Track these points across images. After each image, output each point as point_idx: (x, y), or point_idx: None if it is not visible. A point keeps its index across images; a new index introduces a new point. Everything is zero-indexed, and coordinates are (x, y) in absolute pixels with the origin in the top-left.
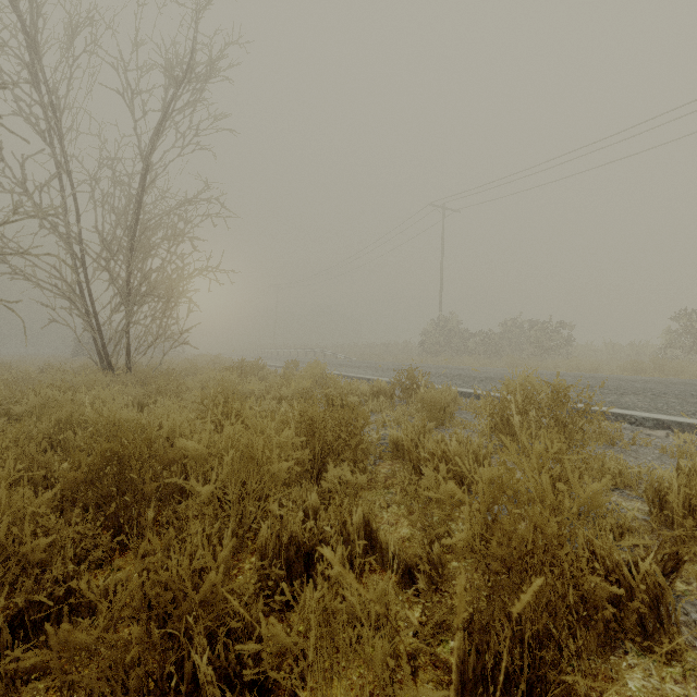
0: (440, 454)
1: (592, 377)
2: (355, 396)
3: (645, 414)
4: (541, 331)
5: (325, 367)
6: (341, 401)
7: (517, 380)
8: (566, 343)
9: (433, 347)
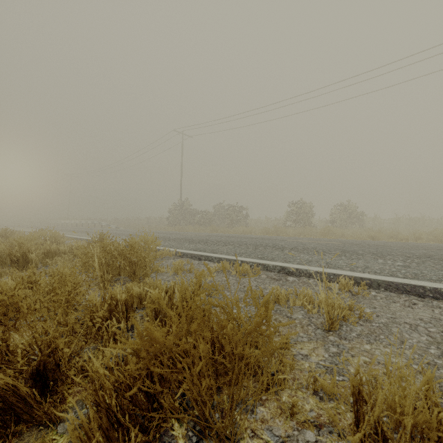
0: (2, 291)
1: (232, 236)
2: (33, 254)
3: (217, 255)
4: (233, 211)
5: (55, 234)
6: (27, 258)
7: (135, 239)
8: (245, 218)
9: (175, 220)
